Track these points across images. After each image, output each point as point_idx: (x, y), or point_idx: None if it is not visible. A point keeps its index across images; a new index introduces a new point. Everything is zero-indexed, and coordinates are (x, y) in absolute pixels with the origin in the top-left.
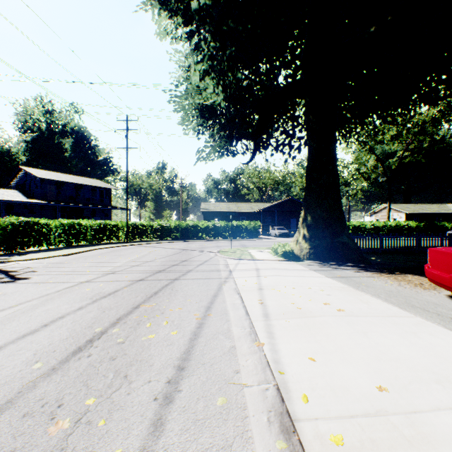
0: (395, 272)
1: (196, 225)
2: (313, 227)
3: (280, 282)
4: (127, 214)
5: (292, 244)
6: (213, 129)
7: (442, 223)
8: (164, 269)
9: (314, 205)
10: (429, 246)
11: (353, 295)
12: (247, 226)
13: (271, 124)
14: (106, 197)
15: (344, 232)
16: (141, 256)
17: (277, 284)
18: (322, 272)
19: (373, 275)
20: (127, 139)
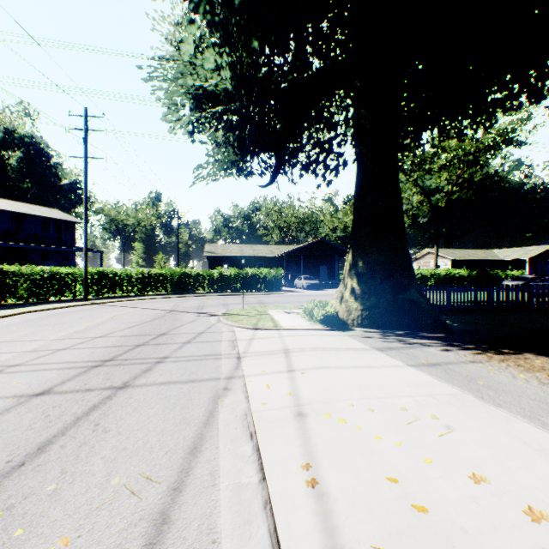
0: (502, 349)
1: (196, 274)
2: (367, 276)
3: (336, 387)
4: (86, 257)
5: (333, 302)
6: (216, 128)
7: (495, 271)
8: (115, 356)
9: (368, 244)
10: (505, 301)
11: (495, 423)
12: (266, 275)
13: (301, 129)
14: (67, 233)
15: (412, 284)
16: (92, 326)
17: (332, 395)
18: (395, 354)
19: (477, 356)
20: (86, 144)
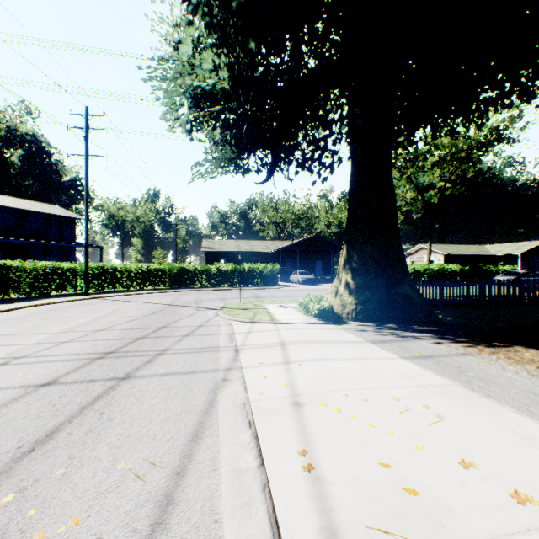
0: (493, 342)
1: (194, 269)
2: (361, 271)
3: (331, 378)
4: (87, 252)
5: (328, 296)
6: (214, 127)
7: (488, 266)
8: (117, 348)
9: (362, 240)
10: (497, 296)
11: (484, 413)
12: (262, 270)
13: (297, 128)
14: (67, 229)
15: (405, 279)
16: (93, 319)
17: (328, 385)
18: (388, 347)
19: (468, 349)
20: (87, 142)
